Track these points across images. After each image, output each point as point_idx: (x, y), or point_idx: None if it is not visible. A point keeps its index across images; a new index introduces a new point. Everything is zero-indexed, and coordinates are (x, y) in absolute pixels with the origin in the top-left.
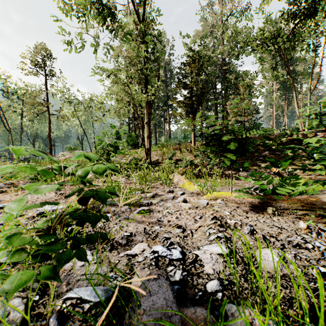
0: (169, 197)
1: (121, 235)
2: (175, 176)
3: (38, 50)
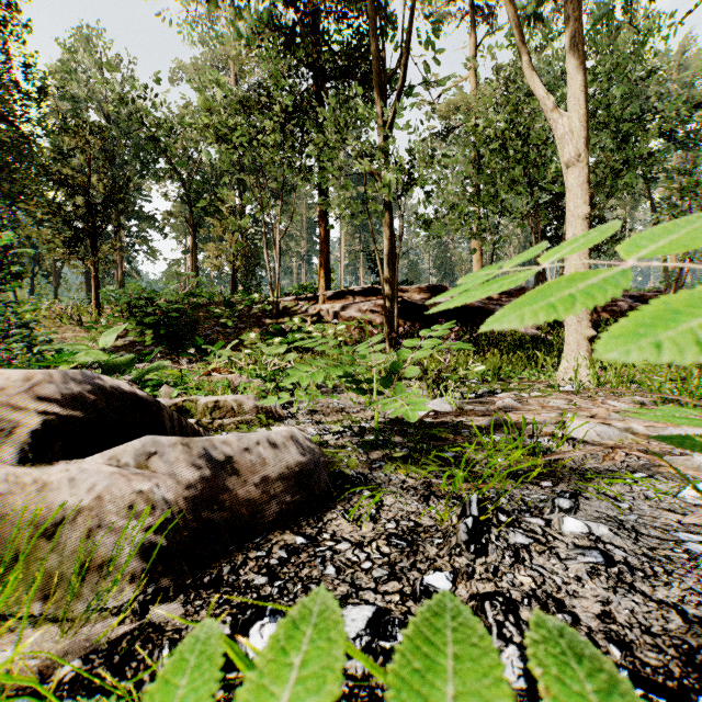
0: None
1: None
2: None
3: None
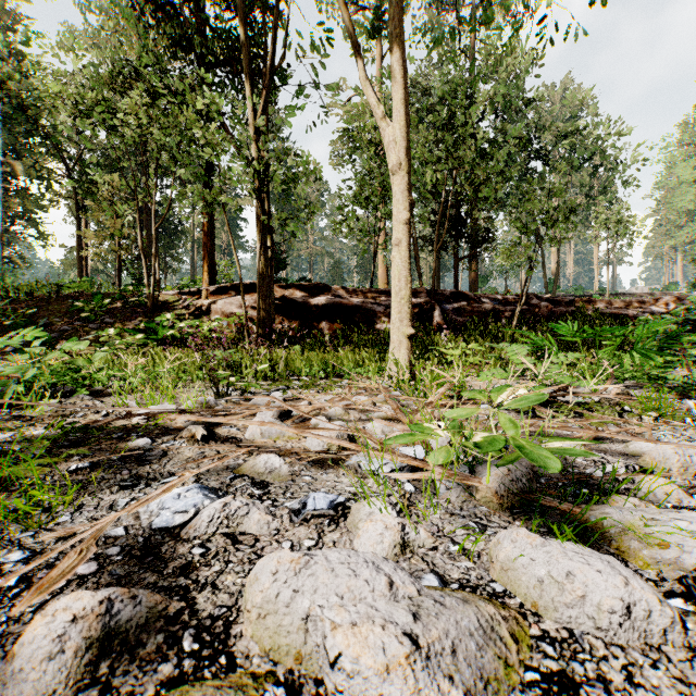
0: None
1: None
2: None
3: None
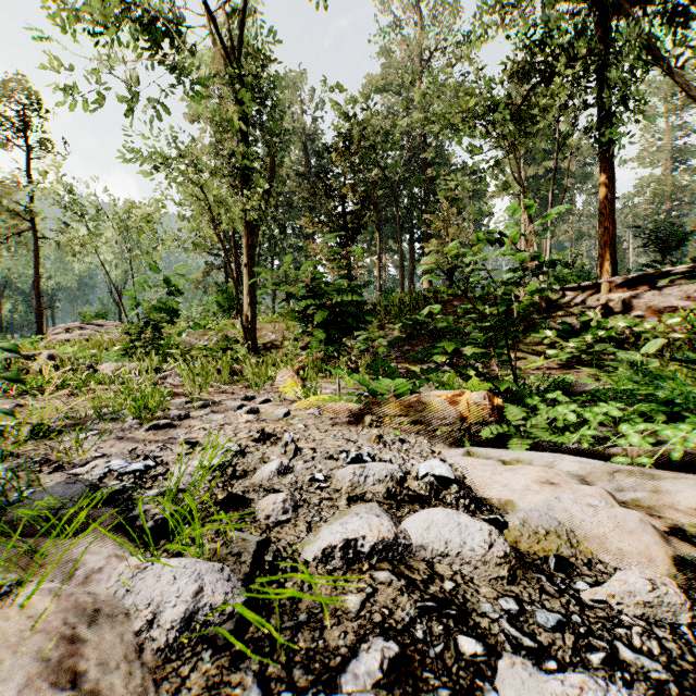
0: (232, 406)
1: (88, 457)
2: (281, 372)
3: (9, 90)
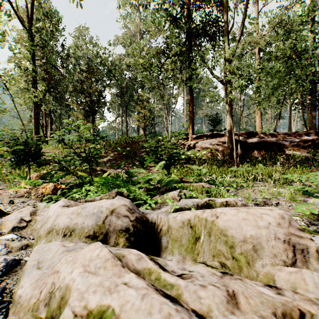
0: None
1: None
2: (31, 175)
3: None
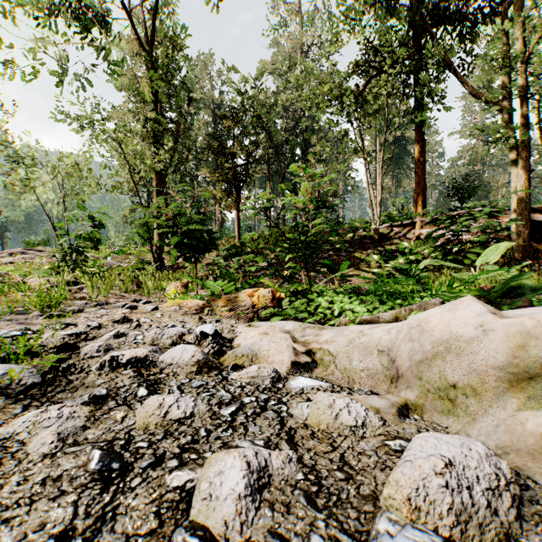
0: (119, 305)
1: None
2: (171, 284)
3: None
